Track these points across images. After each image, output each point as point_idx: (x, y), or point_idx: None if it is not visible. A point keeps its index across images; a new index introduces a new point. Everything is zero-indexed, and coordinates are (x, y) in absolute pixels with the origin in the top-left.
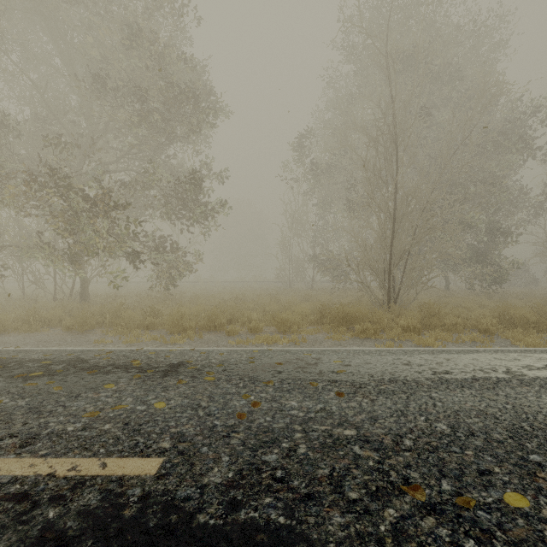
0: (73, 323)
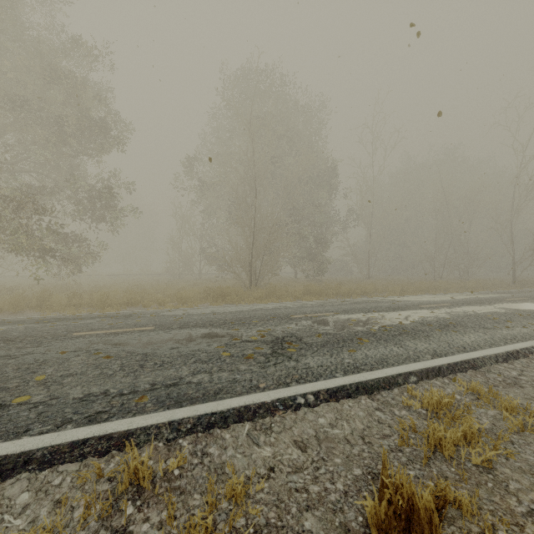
0: (10, 305)
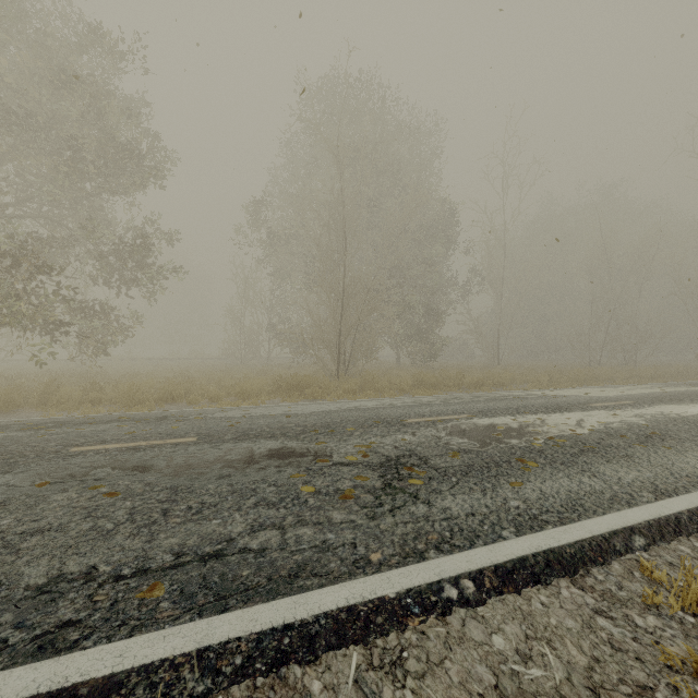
0: None
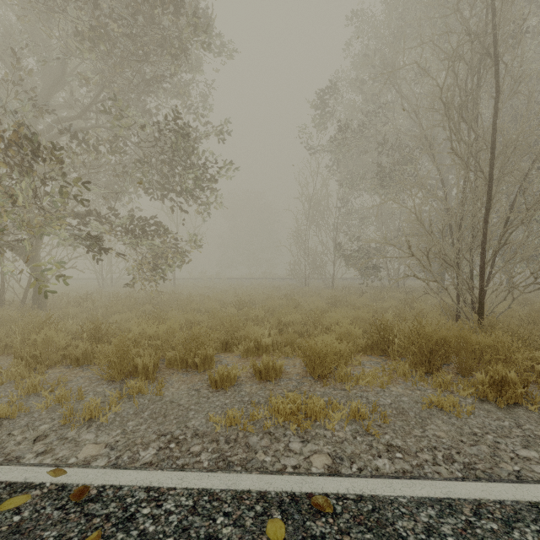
0: None
